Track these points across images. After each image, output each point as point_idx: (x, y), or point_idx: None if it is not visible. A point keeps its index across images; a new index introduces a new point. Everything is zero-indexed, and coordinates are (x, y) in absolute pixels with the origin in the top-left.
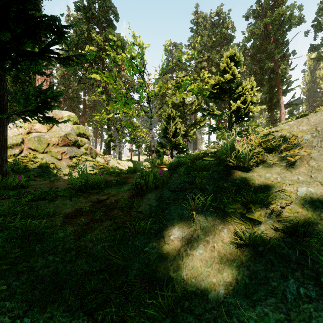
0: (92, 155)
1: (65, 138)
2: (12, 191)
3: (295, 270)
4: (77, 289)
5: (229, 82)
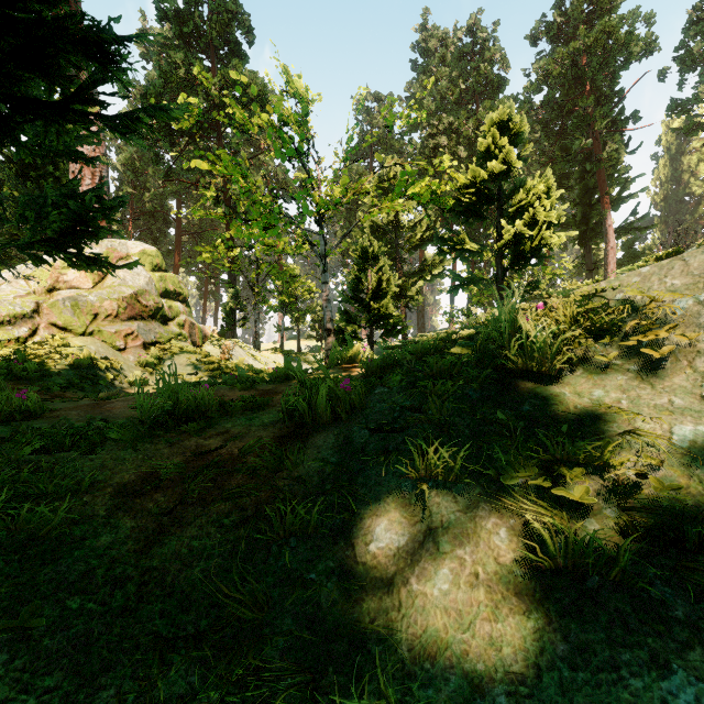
0: (194, 340)
1: (134, 302)
2: (2, 425)
3: (686, 645)
4: (136, 690)
5: (497, 178)
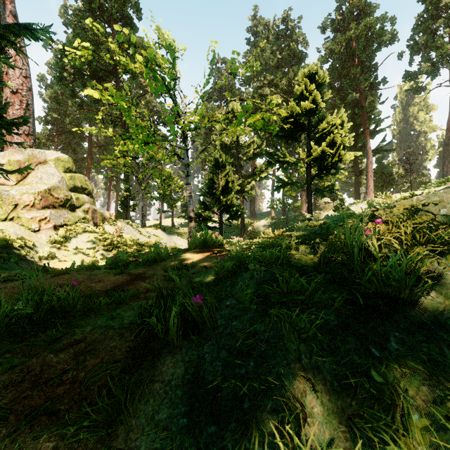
0: (95, 221)
1: (48, 195)
2: None
3: None
4: None
5: (308, 113)
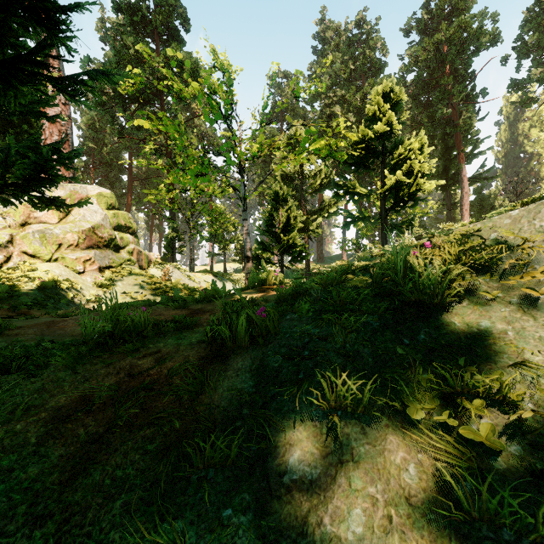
0: (141, 264)
1: (92, 234)
2: None
3: None
4: None
5: (382, 137)
